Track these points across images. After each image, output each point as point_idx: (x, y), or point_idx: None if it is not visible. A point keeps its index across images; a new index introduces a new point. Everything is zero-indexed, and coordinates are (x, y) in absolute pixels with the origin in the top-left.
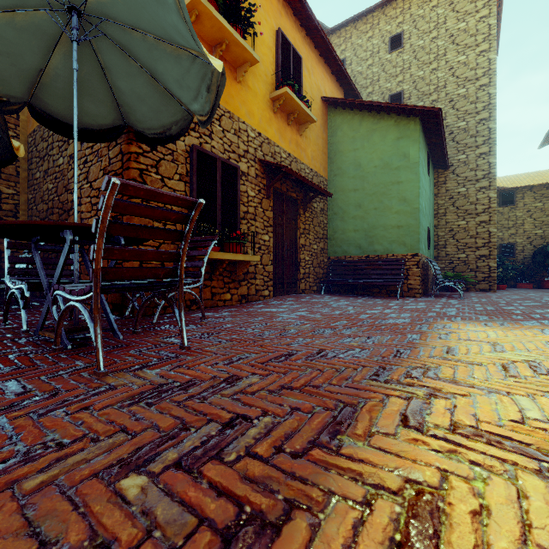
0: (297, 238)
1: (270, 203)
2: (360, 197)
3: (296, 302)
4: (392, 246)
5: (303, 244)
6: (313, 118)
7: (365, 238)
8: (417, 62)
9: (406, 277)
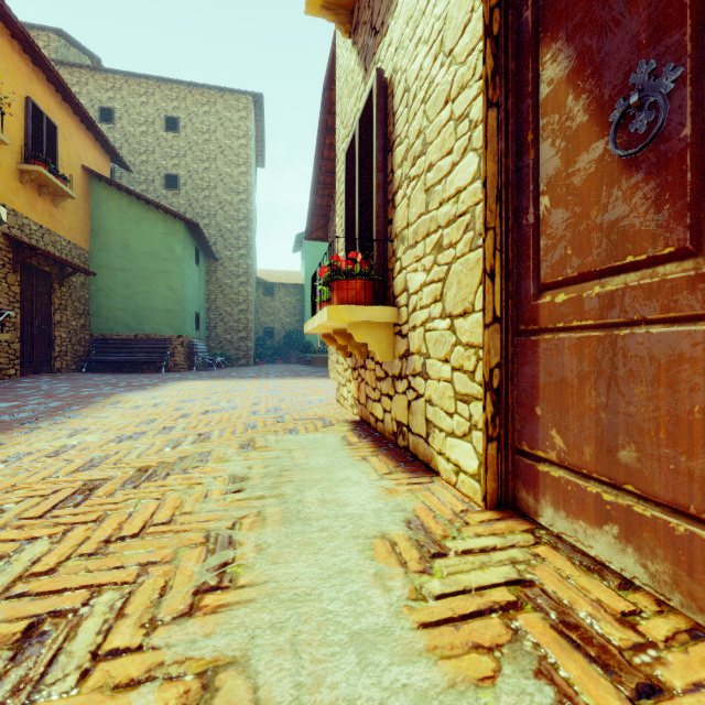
0: (51, 313)
1: (17, 278)
2: (129, 278)
3: (54, 379)
4: (161, 327)
5: (59, 321)
6: (73, 196)
7: (134, 317)
8: (192, 154)
9: (173, 355)
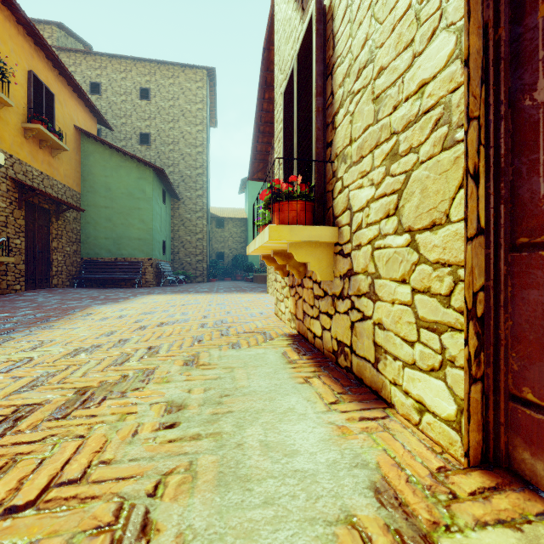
0: (49, 241)
1: (22, 213)
2: (110, 213)
3: (50, 293)
4: (135, 252)
5: (56, 247)
6: (66, 148)
7: (115, 244)
8: (160, 117)
9: (144, 274)
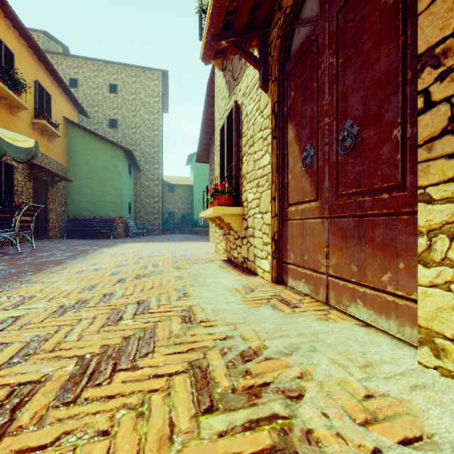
0: (47, 204)
1: (31, 184)
2: (90, 183)
3: (51, 242)
4: (109, 212)
5: (51, 208)
6: (60, 136)
7: (94, 206)
8: (125, 106)
9: (116, 228)
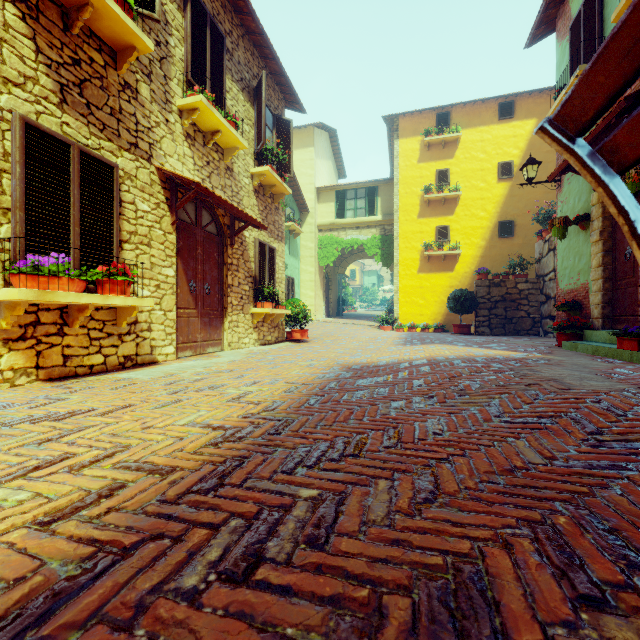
0: None
1: None
2: None
3: None
4: None
5: None
6: None
7: None
8: None
9: None
